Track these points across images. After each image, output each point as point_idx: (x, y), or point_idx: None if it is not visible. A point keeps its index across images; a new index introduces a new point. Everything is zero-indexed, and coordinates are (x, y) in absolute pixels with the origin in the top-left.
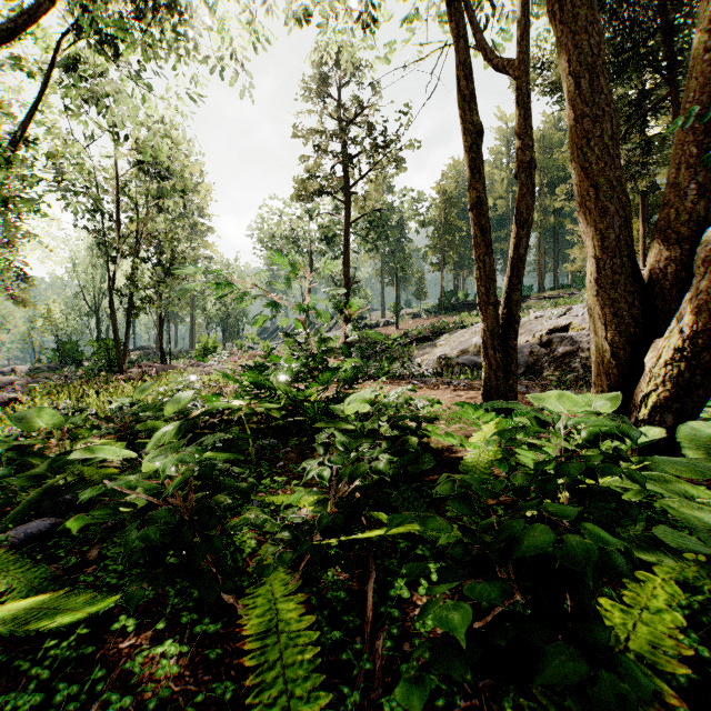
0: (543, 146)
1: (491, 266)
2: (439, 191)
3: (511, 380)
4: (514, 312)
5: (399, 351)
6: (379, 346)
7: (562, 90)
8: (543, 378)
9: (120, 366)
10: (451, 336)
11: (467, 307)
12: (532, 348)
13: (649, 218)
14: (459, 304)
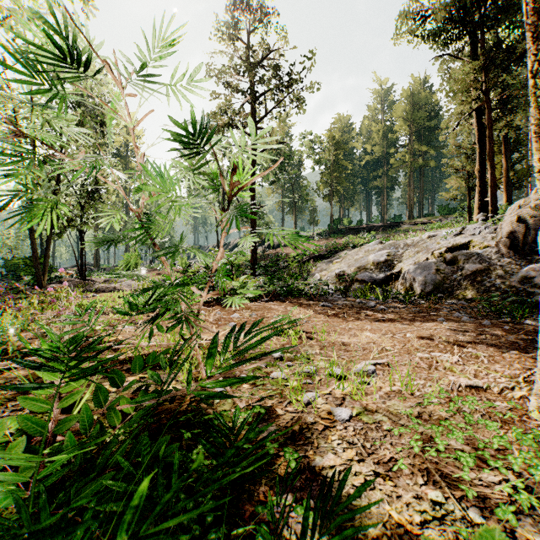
0: (413, 101)
1: None
2: (329, 137)
3: None
4: None
5: (299, 268)
6: (281, 263)
7: (447, 32)
8: (455, 297)
9: (39, 281)
10: (345, 254)
11: (352, 231)
12: (438, 265)
13: (510, 154)
14: (345, 229)
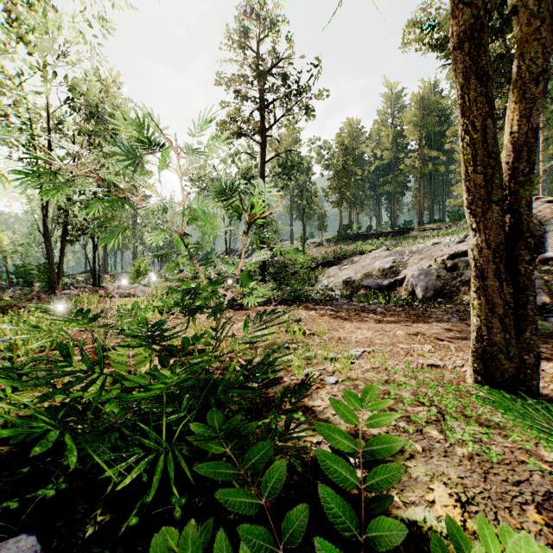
0: (423, 106)
1: (494, 138)
2: (338, 142)
3: (527, 331)
4: (526, 218)
5: (307, 274)
6: (289, 269)
7: None
8: (453, 302)
9: (54, 287)
10: (353, 260)
11: (361, 237)
12: (439, 272)
13: None
14: (354, 235)
